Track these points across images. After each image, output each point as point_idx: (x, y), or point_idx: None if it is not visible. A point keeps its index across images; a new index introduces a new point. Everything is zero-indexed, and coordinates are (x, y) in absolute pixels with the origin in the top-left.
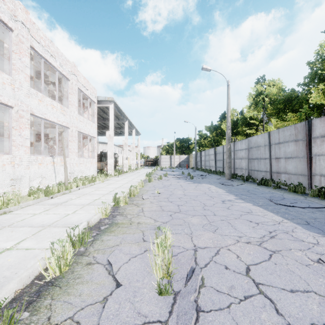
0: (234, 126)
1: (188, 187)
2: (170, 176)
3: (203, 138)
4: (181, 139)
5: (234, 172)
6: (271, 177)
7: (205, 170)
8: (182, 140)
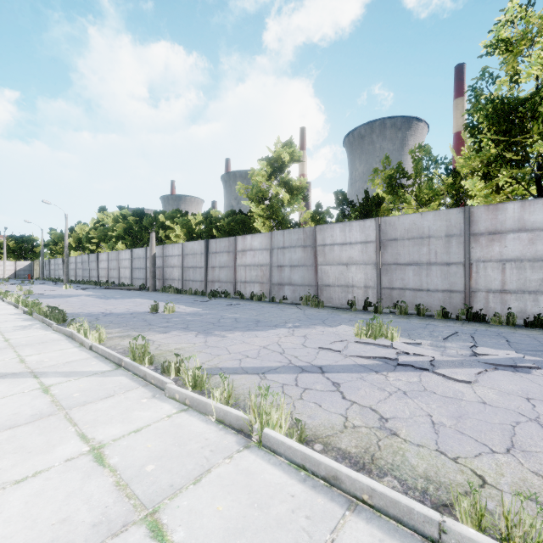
0: (80, 241)
1: (28, 286)
2: (8, 284)
3: (55, 244)
4: (18, 237)
5: (76, 279)
6: (90, 280)
7: (53, 280)
8: (20, 240)
